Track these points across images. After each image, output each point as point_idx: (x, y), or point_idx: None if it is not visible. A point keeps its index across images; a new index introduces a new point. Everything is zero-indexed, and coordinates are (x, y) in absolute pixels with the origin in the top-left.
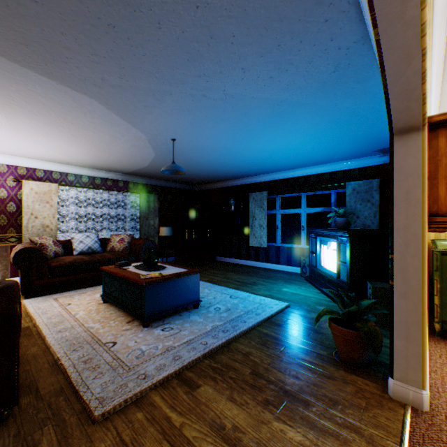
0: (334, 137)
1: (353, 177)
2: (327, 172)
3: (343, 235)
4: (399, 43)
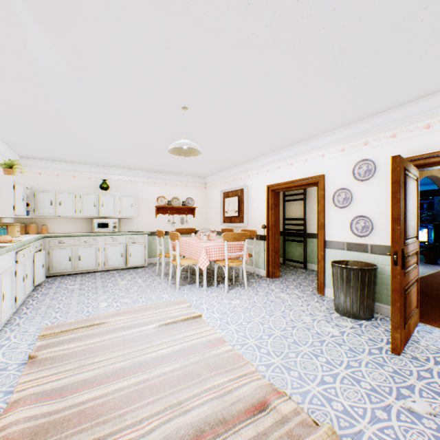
0: (425, 180)
1: (438, 194)
2: (420, 190)
3: (430, 225)
4: (439, 183)
